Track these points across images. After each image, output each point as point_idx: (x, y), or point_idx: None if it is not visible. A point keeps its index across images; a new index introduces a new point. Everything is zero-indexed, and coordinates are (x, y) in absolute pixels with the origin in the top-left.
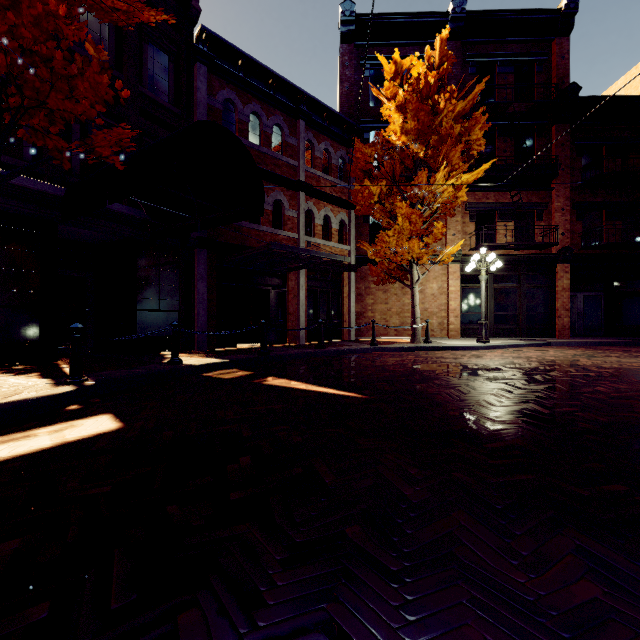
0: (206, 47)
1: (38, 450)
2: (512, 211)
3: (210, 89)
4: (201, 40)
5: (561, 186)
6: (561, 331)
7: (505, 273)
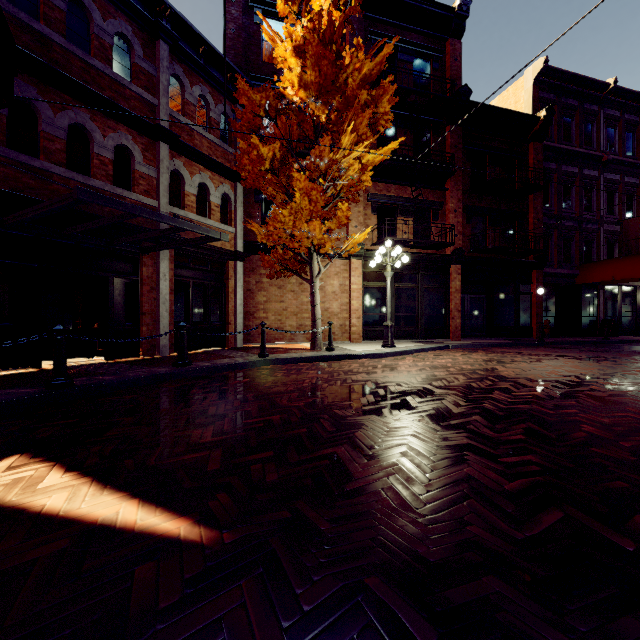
0: None
1: None
2: (412, 207)
3: None
4: None
5: (454, 187)
6: (454, 332)
7: (405, 272)
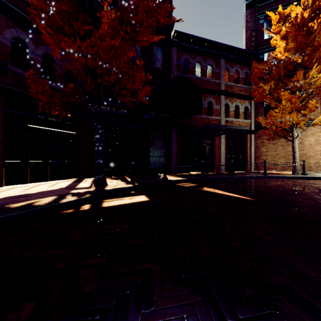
0: (176, 39)
1: (126, 203)
2: None
3: (178, 57)
4: (174, 37)
5: None
6: None
7: None
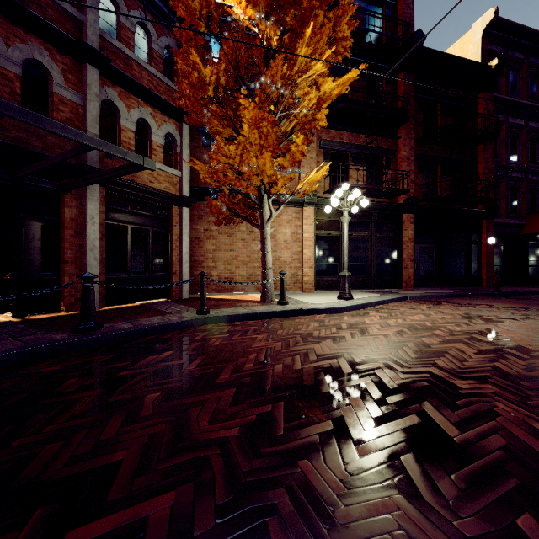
0: None
1: None
2: (364, 155)
3: None
4: None
5: (407, 135)
6: (407, 282)
7: (358, 220)
